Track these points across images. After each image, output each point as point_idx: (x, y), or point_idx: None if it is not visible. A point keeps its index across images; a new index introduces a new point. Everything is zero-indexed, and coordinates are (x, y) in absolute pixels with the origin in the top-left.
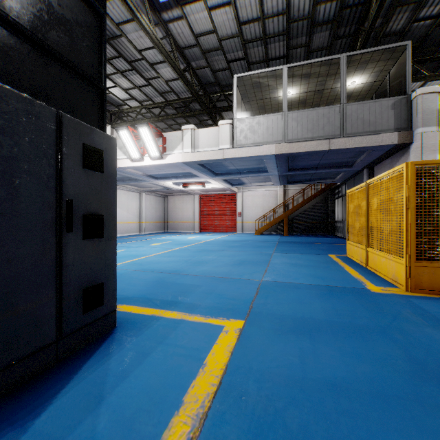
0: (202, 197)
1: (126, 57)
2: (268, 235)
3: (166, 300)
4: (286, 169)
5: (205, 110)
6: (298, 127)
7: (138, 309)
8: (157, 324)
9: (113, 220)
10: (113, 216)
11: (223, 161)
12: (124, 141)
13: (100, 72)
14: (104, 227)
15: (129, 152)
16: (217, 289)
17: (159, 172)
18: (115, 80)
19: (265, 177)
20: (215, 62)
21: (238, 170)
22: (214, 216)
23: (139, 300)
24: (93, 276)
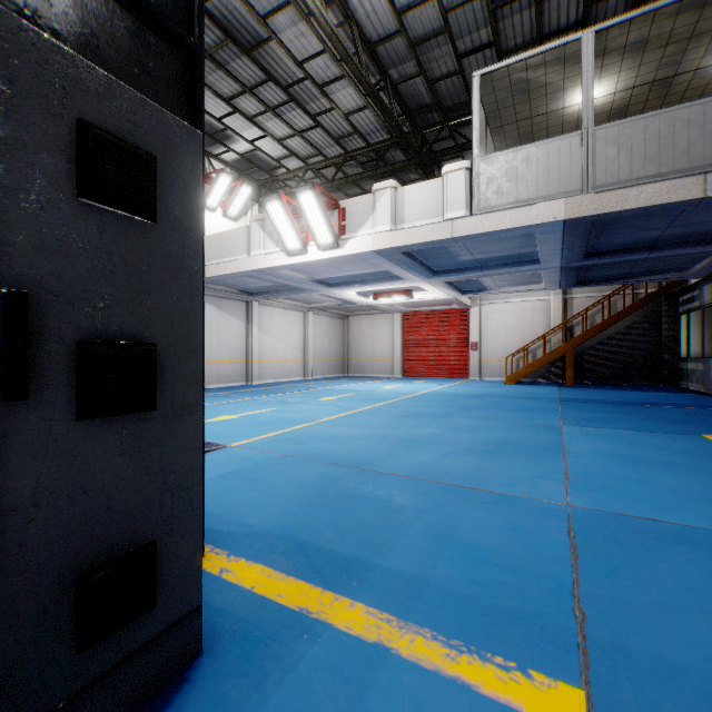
0: (406, 317)
1: (280, 79)
2: (532, 385)
3: (338, 552)
4: (580, 254)
5: (414, 158)
6: (621, 157)
7: (270, 578)
8: (310, 657)
9: (191, 358)
10: (189, 348)
11: (452, 243)
12: (274, 222)
13: (190, 14)
14: (160, 380)
15: (283, 239)
16: (461, 525)
17: (334, 274)
18: (263, 124)
19: (530, 273)
20: (434, 62)
21: (477, 263)
22: (427, 350)
23: (278, 547)
24: (120, 526)
